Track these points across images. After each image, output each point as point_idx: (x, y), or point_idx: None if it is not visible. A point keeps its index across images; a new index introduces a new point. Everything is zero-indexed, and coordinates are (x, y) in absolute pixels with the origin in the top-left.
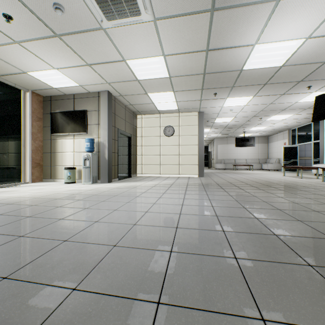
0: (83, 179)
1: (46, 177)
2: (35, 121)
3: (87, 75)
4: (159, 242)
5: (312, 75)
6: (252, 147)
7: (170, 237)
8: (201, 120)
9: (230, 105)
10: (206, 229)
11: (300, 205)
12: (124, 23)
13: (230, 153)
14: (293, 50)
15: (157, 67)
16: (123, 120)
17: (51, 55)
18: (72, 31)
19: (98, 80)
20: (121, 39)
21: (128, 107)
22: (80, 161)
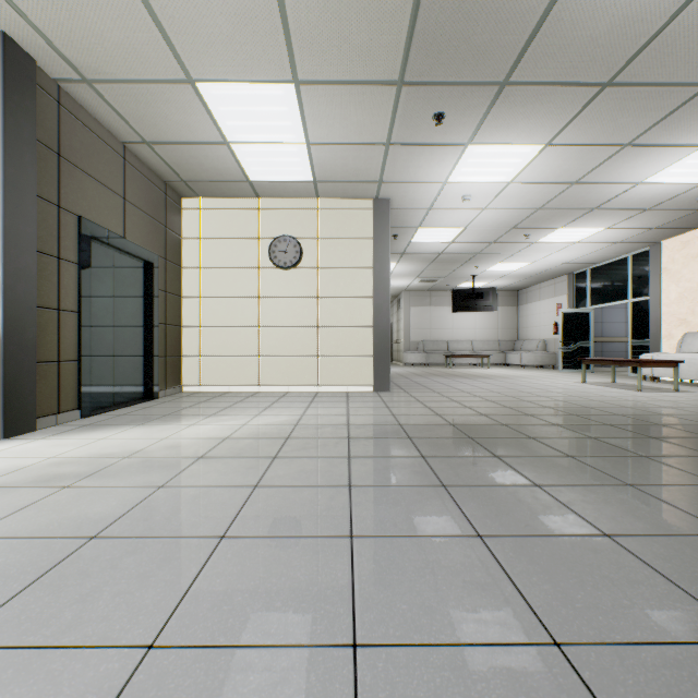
0: None
1: None
2: None
3: None
4: None
5: None
6: (485, 313)
7: None
8: (383, 222)
9: (468, 180)
10: None
11: None
12: None
13: (437, 326)
14: None
15: None
16: (114, 193)
17: None
18: None
19: None
20: None
21: (138, 155)
22: None
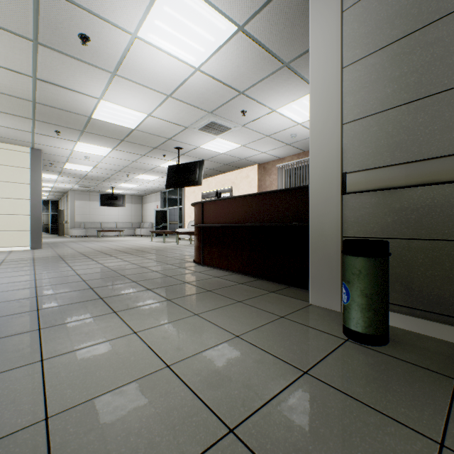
0: None
1: None
2: None
3: None
4: None
5: (163, 146)
6: (125, 207)
7: None
8: (38, 161)
9: (85, 152)
10: (14, 300)
11: (136, 265)
12: None
13: (94, 213)
14: (140, 120)
15: None
16: None
17: None
18: None
19: None
20: None
21: None
22: None
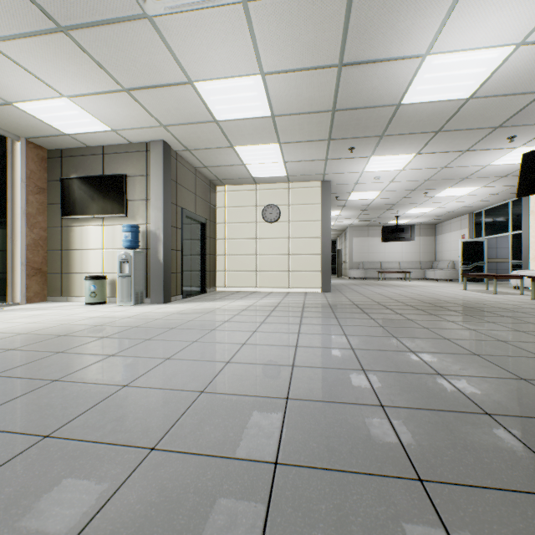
0: (118, 296)
1: (53, 294)
2: (32, 193)
3: (124, 110)
4: (251, 437)
5: (518, 117)
6: (409, 241)
7: (274, 424)
8: (327, 194)
9: (375, 170)
10: (346, 402)
11: (512, 346)
12: (187, 5)
13: (373, 251)
14: (491, 68)
15: (251, 97)
16: (192, 193)
17: (54, 70)
18: (90, 21)
19: (144, 120)
20: (182, 40)
21: (200, 171)
22: (114, 265)
